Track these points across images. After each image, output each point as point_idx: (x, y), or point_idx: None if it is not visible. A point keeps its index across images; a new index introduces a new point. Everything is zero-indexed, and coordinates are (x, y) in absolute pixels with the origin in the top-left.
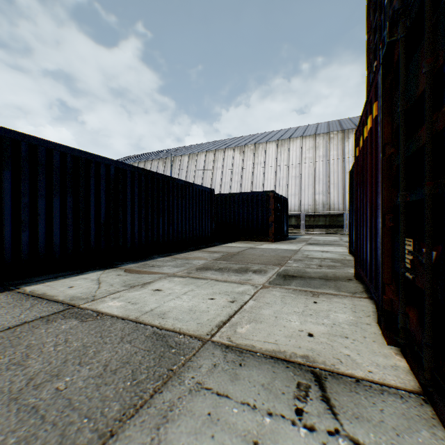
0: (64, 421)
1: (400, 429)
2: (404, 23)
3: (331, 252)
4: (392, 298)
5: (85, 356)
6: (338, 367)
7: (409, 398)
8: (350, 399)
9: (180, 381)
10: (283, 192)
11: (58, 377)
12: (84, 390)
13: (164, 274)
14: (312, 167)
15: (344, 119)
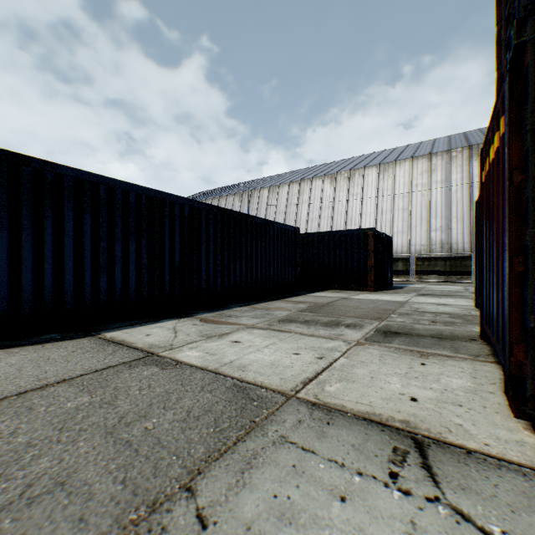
0: (155, 456)
1: (516, 506)
2: (533, 21)
3: (450, 305)
4: (521, 361)
5: (168, 401)
6: (446, 436)
7: (534, 476)
8: (457, 470)
9: (263, 433)
10: (386, 230)
11: (145, 418)
12: (170, 432)
13: (242, 325)
14: (426, 196)
15: (472, 131)
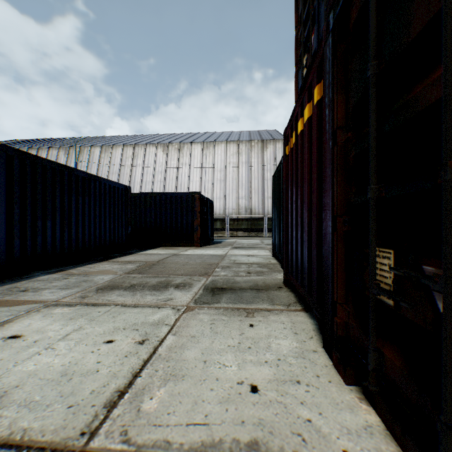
0: None
1: None
2: None
3: (256, 255)
4: (349, 322)
5: None
6: None
7: None
8: None
9: None
10: (208, 196)
11: None
12: None
13: (40, 303)
14: (236, 172)
15: (263, 131)
